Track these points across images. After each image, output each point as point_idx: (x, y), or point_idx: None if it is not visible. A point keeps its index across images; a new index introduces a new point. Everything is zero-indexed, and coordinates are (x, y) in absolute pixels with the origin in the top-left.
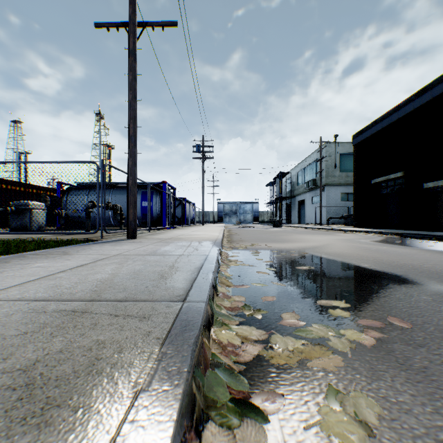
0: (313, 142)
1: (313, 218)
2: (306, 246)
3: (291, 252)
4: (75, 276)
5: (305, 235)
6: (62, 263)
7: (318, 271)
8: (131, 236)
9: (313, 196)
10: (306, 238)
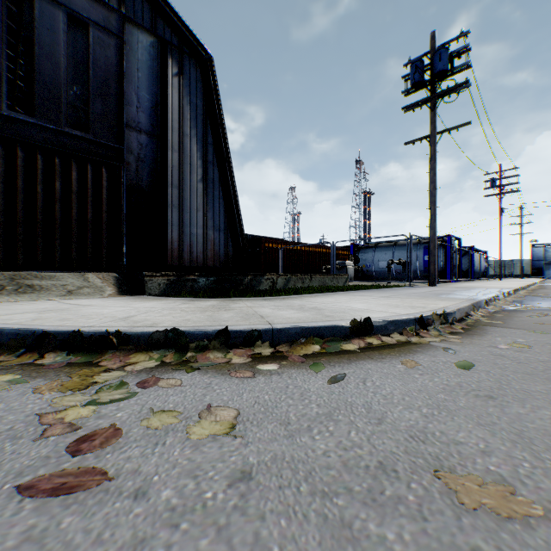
0: None
1: None
2: None
3: None
4: (435, 292)
5: None
6: (420, 290)
7: None
8: (432, 284)
9: None
10: None
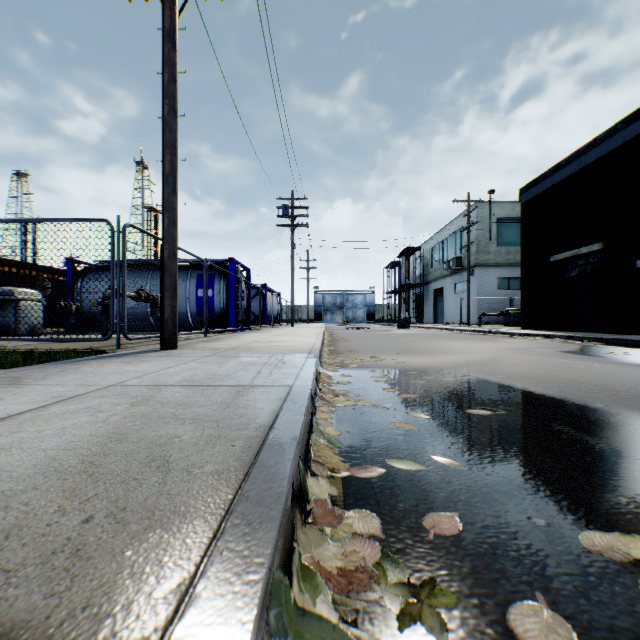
0: (457, 201)
1: (456, 315)
2: (463, 362)
3: (441, 373)
4: None
5: (452, 342)
6: None
7: (514, 420)
8: (168, 344)
9: (456, 282)
10: (456, 346)
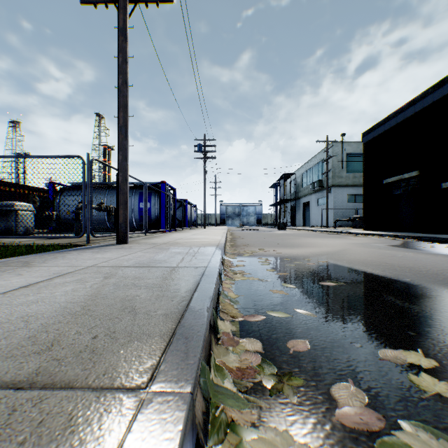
0: (319, 141)
1: (318, 220)
2: (321, 252)
3: (305, 260)
4: None
5: (314, 239)
6: (5, 281)
7: (350, 289)
8: (121, 240)
9: (318, 197)
10: (317, 242)
